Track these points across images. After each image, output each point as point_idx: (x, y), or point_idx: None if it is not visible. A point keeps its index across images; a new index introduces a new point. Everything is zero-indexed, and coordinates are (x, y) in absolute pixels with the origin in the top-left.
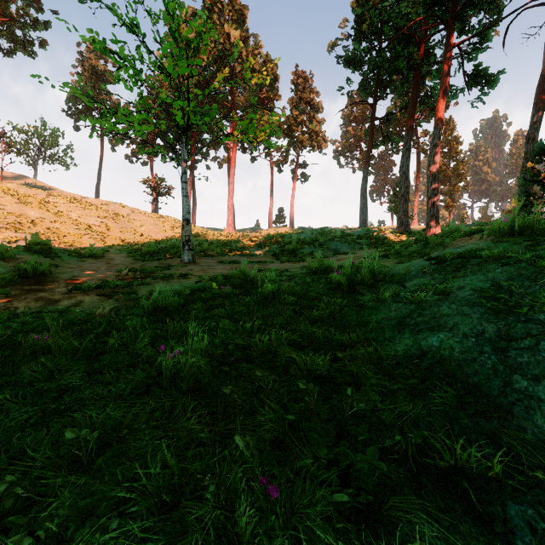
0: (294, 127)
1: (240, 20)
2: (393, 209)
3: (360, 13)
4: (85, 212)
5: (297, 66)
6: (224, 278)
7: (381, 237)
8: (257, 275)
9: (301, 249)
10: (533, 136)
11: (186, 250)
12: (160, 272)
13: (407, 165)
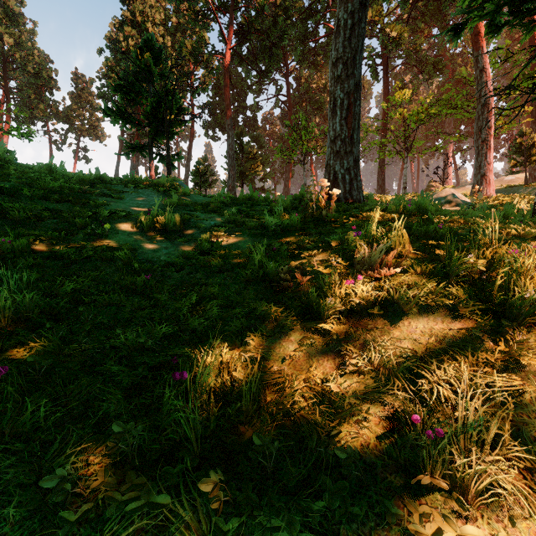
0: (72, 118)
1: (14, 23)
2: None
3: (105, 74)
4: None
5: (77, 69)
6: None
7: None
8: None
9: None
10: (187, 164)
11: None
12: None
13: (137, 165)
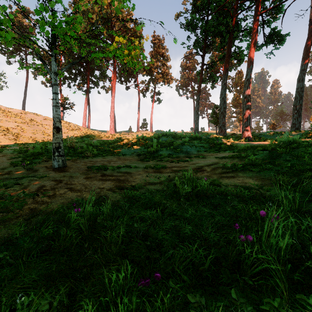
0: (152, 69)
1: None
2: (213, 121)
3: None
4: (5, 118)
5: (155, 32)
6: (61, 219)
7: (217, 142)
8: (111, 212)
9: (160, 150)
10: (302, 78)
11: (56, 156)
12: (2, 191)
13: (225, 94)
